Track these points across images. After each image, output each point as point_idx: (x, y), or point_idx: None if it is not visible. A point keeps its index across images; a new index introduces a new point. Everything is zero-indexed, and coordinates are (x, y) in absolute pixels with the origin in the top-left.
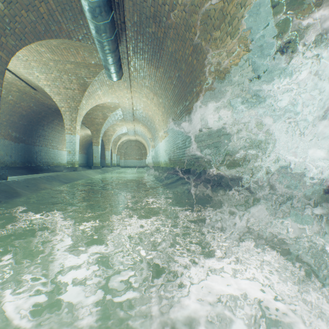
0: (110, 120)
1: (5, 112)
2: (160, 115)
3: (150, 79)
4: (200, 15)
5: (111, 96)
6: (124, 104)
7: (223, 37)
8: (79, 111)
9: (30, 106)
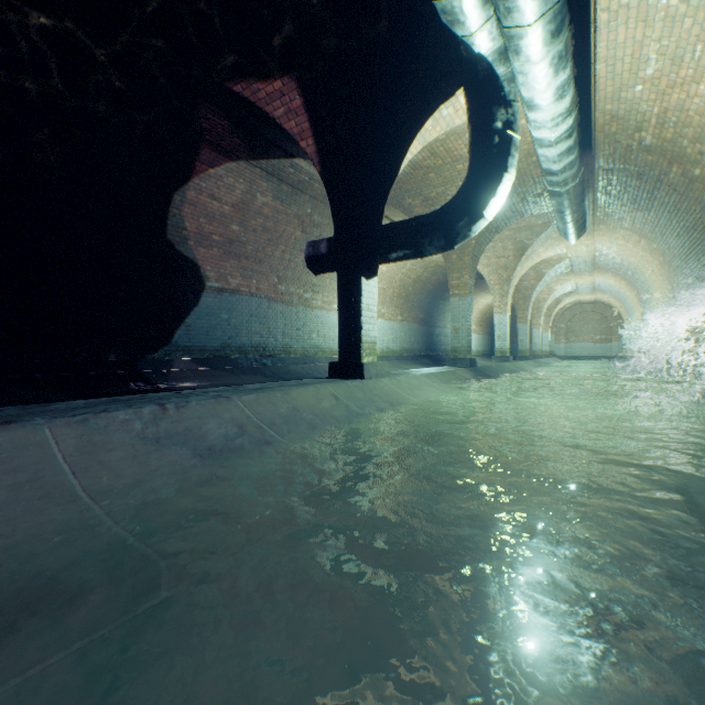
0: (546, 279)
1: (417, 291)
2: (655, 265)
3: (631, 222)
4: (702, 185)
5: (555, 249)
6: (576, 253)
7: None
8: (511, 282)
9: (438, 279)
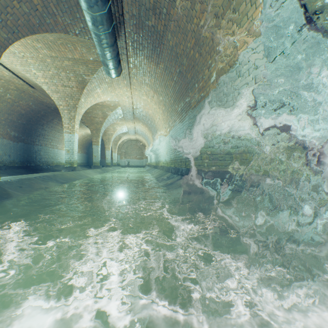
0: (110, 119)
1: (4, 111)
2: (161, 113)
3: (150, 76)
4: (203, 4)
5: (110, 95)
6: (123, 103)
7: (228, 25)
8: (78, 110)
9: (29, 105)
